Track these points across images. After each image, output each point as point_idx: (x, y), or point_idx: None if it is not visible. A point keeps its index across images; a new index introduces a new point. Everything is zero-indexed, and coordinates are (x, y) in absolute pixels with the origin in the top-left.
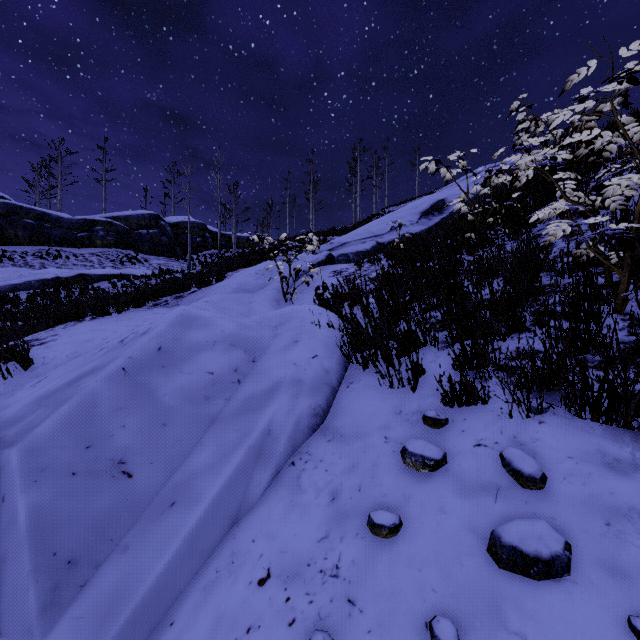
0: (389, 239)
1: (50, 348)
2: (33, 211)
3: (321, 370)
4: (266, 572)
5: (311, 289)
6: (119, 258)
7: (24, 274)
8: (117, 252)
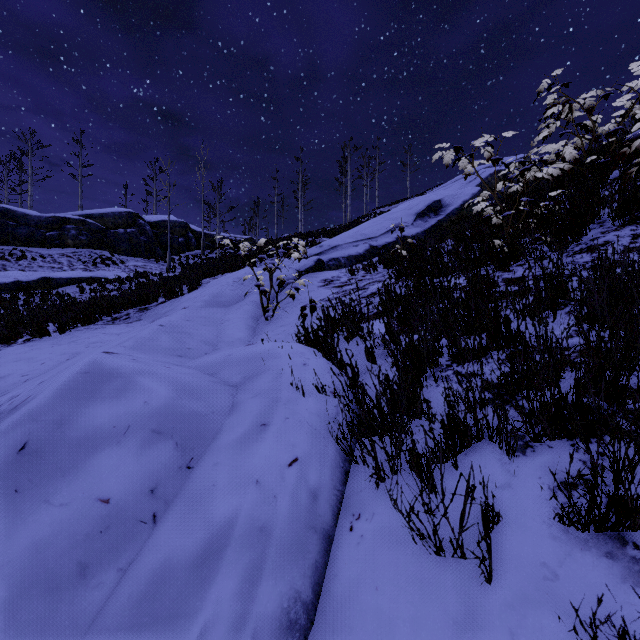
0: (383, 242)
1: None
2: None
3: (304, 493)
4: None
5: (297, 303)
6: (92, 259)
7: None
8: (90, 253)
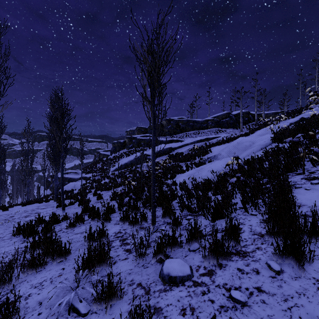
0: None
1: (213, 150)
2: (192, 120)
3: (265, 143)
4: (250, 156)
5: None
6: (216, 131)
7: (192, 139)
8: (215, 129)
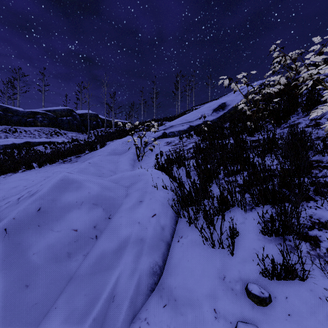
0: (196, 123)
1: None
2: (2, 106)
3: (158, 227)
4: None
5: (153, 153)
6: (50, 132)
7: None
8: (49, 129)
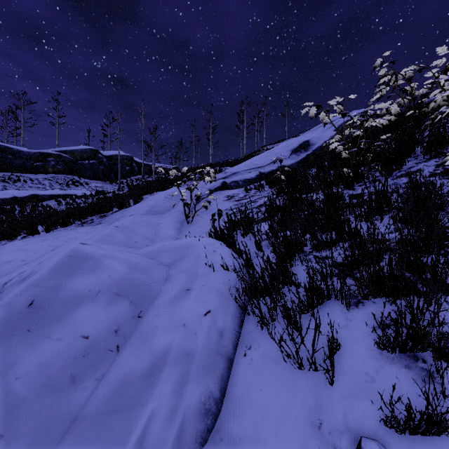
0: (269, 170)
1: None
2: None
3: (214, 332)
4: None
5: (209, 212)
6: (66, 182)
7: None
8: (65, 177)
